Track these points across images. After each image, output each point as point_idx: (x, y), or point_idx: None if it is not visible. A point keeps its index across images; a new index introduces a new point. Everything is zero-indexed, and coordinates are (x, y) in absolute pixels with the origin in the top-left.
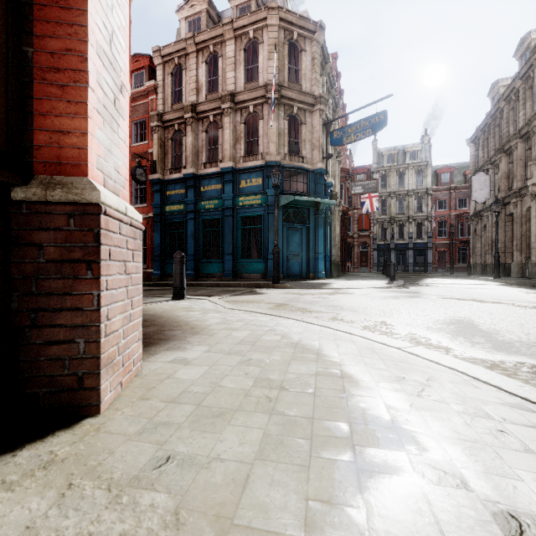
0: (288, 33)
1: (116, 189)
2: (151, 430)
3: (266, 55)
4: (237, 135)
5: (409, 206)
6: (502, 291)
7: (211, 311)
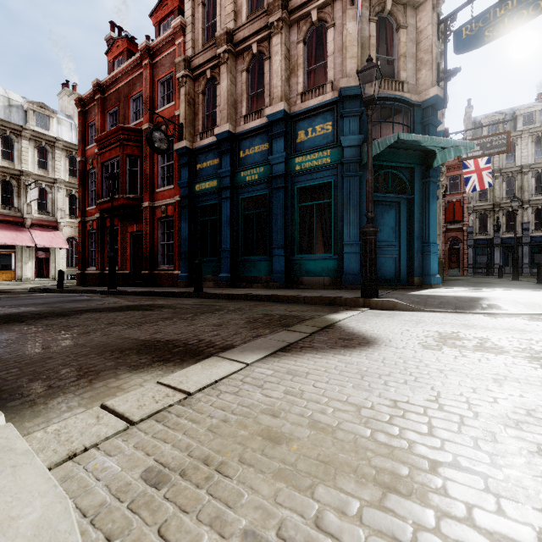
0: None
1: None
2: None
3: None
4: (292, 63)
5: (522, 187)
6: None
7: None
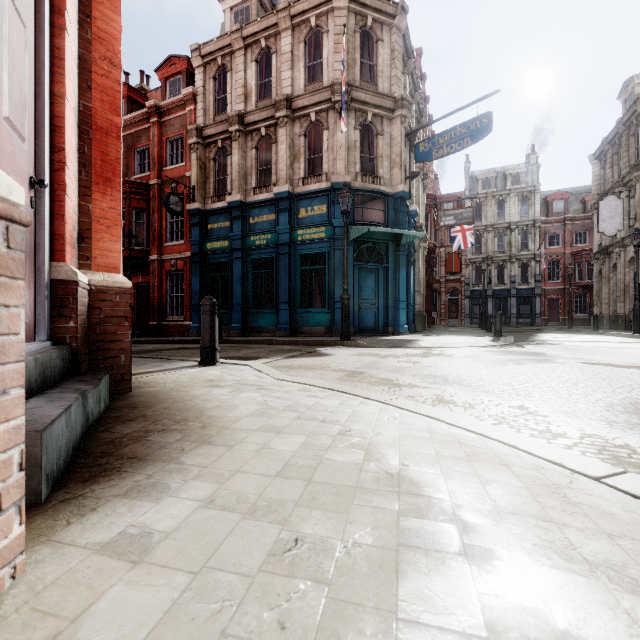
0: (360, 18)
1: None
2: None
3: (332, 47)
4: (295, 151)
5: (511, 242)
6: None
7: (248, 388)
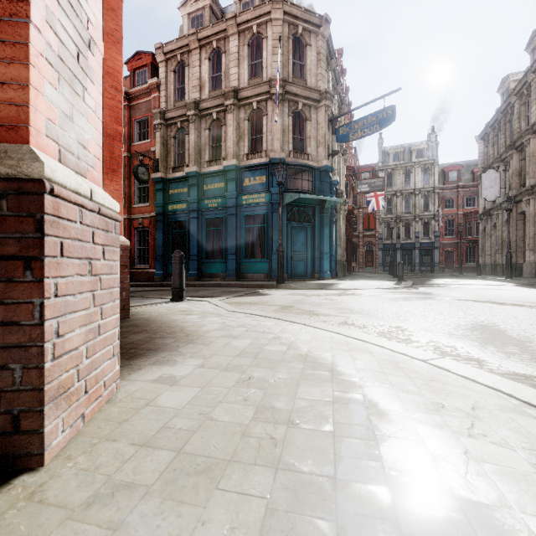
0: (293, 27)
1: (81, 168)
2: (105, 498)
3: (270, 50)
4: (240, 132)
5: (415, 205)
6: (518, 292)
7: (210, 315)
